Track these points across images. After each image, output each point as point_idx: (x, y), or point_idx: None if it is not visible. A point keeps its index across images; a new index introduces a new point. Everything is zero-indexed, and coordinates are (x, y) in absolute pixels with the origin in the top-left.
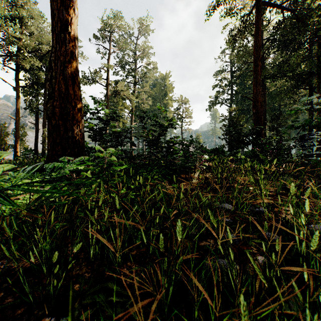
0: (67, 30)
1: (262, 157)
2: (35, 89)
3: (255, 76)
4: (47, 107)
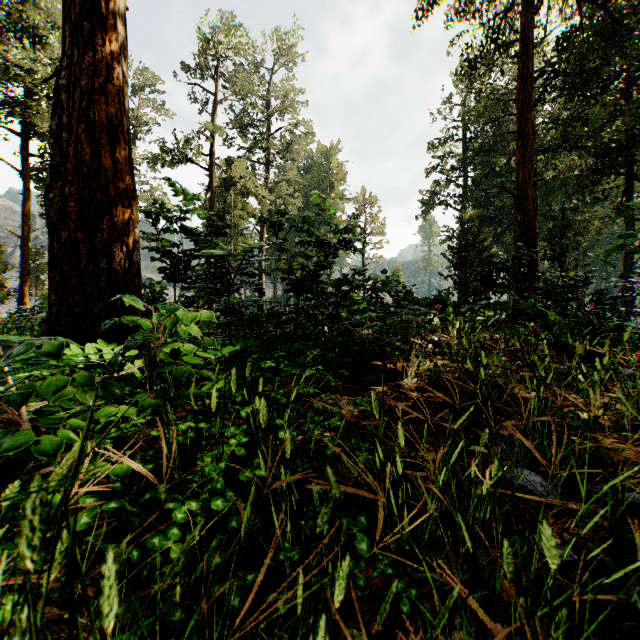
0: (98, 13)
1: (554, 317)
2: None
3: (521, 145)
4: (49, 199)
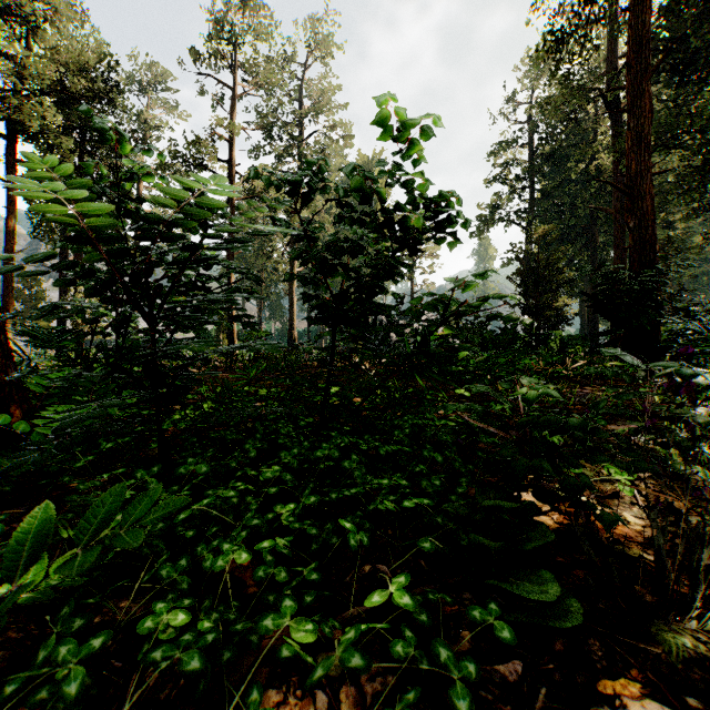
0: None
1: None
2: None
3: (634, 125)
4: None
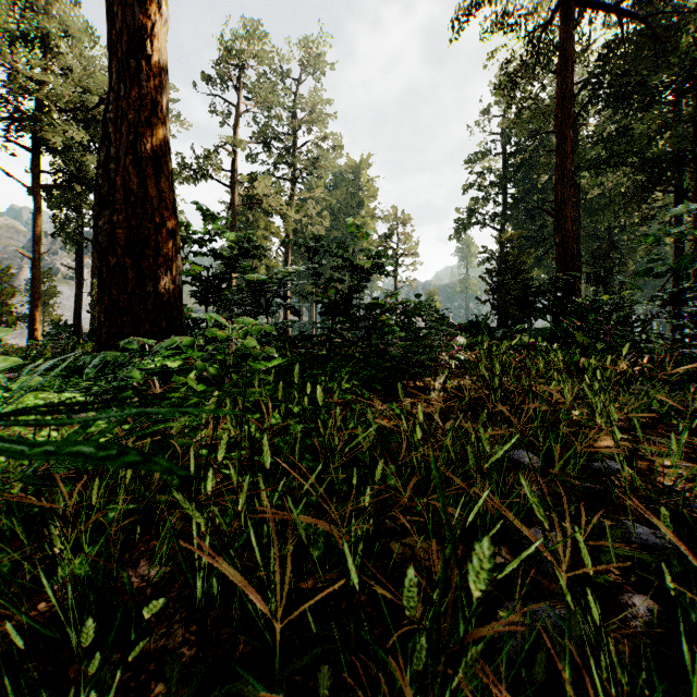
0: (144, 51)
1: (582, 340)
2: (76, 191)
3: (560, 164)
4: (99, 227)
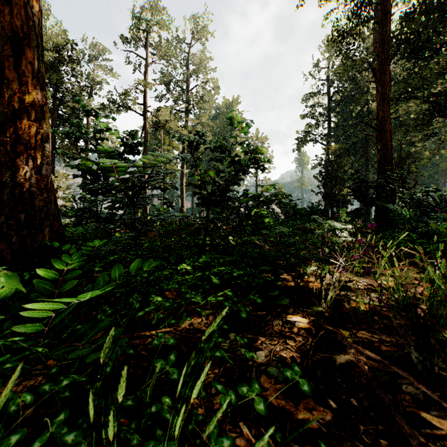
0: None
1: (435, 227)
2: None
3: (381, 90)
4: None
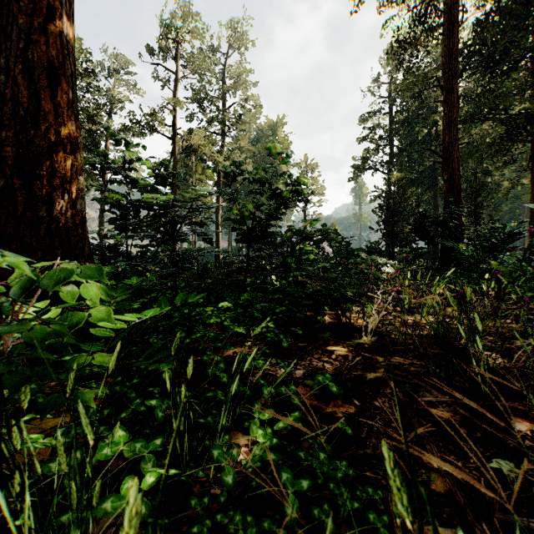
0: None
1: (496, 267)
2: None
3: (447, 112)
4: None
